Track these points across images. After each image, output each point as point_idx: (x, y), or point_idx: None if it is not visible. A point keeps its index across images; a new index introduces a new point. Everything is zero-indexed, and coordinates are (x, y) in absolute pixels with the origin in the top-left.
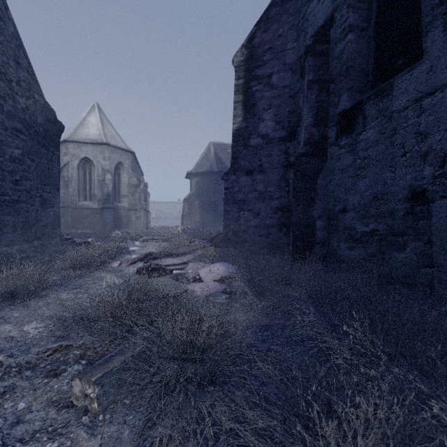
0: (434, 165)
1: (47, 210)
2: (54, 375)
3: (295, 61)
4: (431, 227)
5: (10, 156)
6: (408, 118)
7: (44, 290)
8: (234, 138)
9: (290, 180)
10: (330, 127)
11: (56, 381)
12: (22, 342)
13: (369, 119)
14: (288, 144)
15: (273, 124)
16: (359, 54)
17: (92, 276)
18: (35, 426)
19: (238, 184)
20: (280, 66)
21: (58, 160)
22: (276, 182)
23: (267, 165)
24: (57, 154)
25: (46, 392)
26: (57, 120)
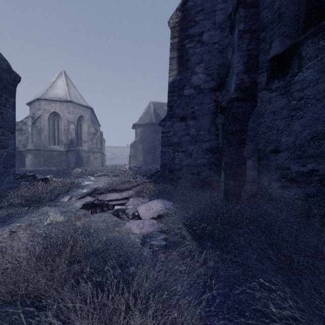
0: None
1: None
2: None
3: (224, 20)
4: None
5: None
6: None
7: None
8: (170, 89)
9: (219, 125)
10: (260, 73)
11: None
12: None
13: (307, 59)
14: (217, 94)
15: (204, 76)
16: (290, 1)
17: (40, 211)
18: None
19: (173, 128)
20: (210, 25)
21: (13, 107)
22: (206, 127)
23: (198, 112)
24: (12, 101)
25: None
26: (12, 70)
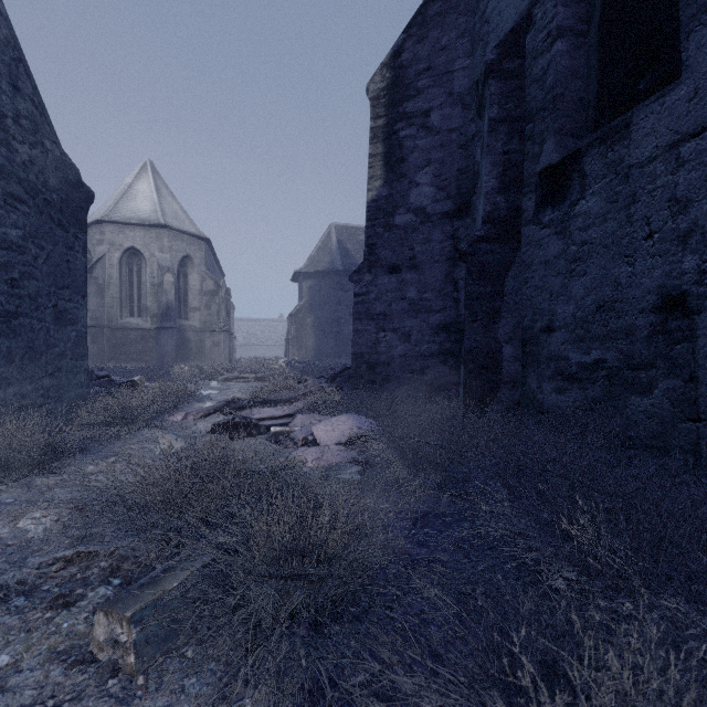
0: (701, 252)
1: (65, 329)
2: (63, 605)
3: (469, 89)
4: (697, 354)
5: (3, 239)
6: (657, 176)
7: (57, 459)
8: (369, 214)
9: (461, 281)
10: (525, 194)
11: (67, 616)
12: (15, 547)
13: (591, 180)
14: (457, 224)
15: (432, 191)
16: (573, 75)
17: (139, 436)
18: (25, 698)
19: (376, 287)
20: (444, 96)
21: (84, 249)
22: (437, 285)
23: (422, 258)
24: (82, 239)
25: (48, 636)
26: (82, 183)
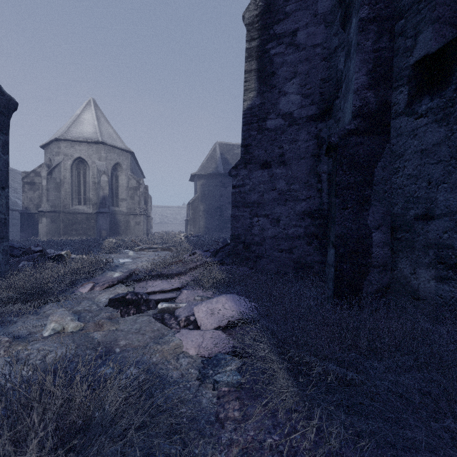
0: None
1: None
2: None
3: (331, 9)
4: None
5: None
6: None
7: None
8: (245, 120)
9: (323, 174)
10: (395, 88)
11: None
12: None
13: None
14: (320, 125)
15: (299, 98)
16: None
17: (41, 311)
18: None
19: (250, 180)
20: (309, 17)
21: (4, 148)
22: (303, 177)
23: (290, 155)
24: (2, 139)
25: None
26: (3, 92)
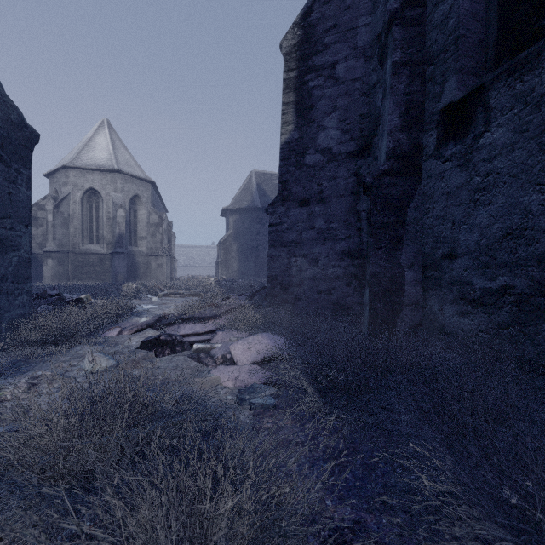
0: None
1: (5, 255)
2: None
3: (370, 43)
4: None
5: None
6: None
7: None
8: (282, 154)
9: (363, 213)
10: (426, 131)
11: None
12: None
13: (497, 112)
14: (360, 162)
15: (338, 134)
16: (474, 18)
17: (72, 353)
18: None
19: (288, 218)
20: (348, 50)
21: (27, 183)
22: (342, 216)
23: (329, 192)
24: (26, 174)
25: None
26: (26, 124)
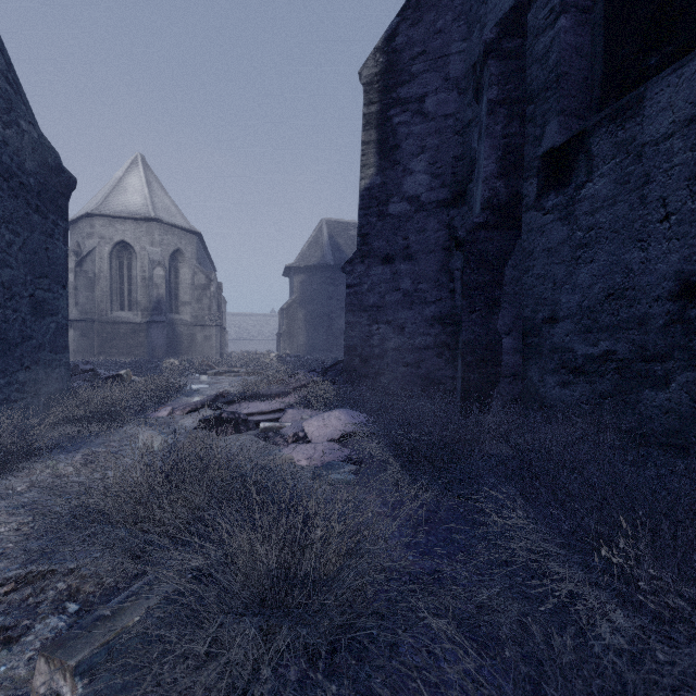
0: None
1: (43, 320)
2: (4, 641)
3: (465, 74)
4: None
5: None
6: (674, 153)
7: (27, 459)
8: (362, 203)
9: (456, 272)
10: (526, 179)
11: (6, 657)
12: None
13: (599, 161)
14: (453, 212)
15: (427, 179)
16: (577, 53)
17: (121, 432)
18: None
19: (369, 278)
20: (439, 81)
21: (64, 237)
22: (432, 275)
23: (417, 248)
24: (63, 226)
25: None
26: (63, 168)
